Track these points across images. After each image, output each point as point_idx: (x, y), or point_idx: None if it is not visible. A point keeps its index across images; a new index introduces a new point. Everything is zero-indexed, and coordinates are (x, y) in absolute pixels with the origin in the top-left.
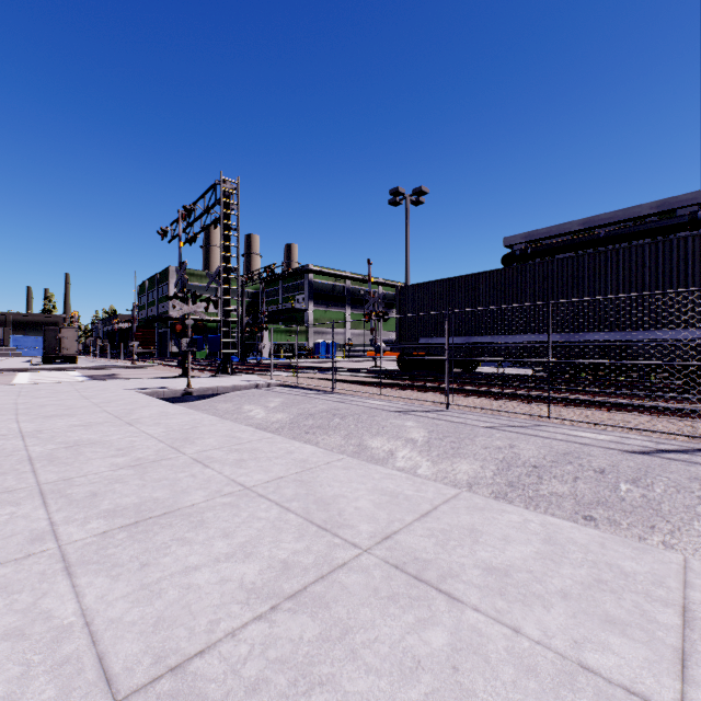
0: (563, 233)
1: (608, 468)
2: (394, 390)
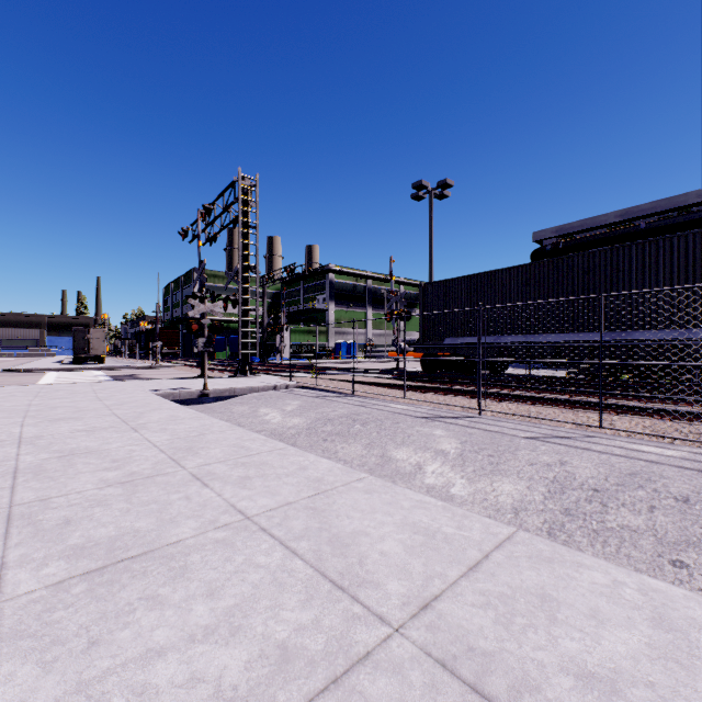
0: (598, 226)
1: (693, 495)
2: (419, 393)
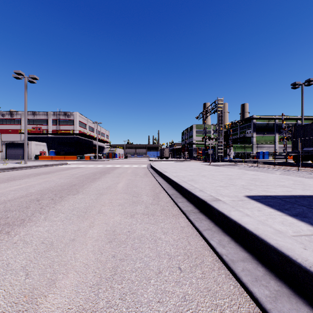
0: None
1: None
2: (281, 166)
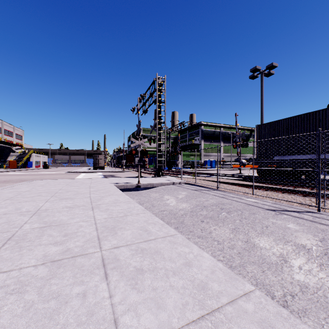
0: None
1: None
2: (262, 191)
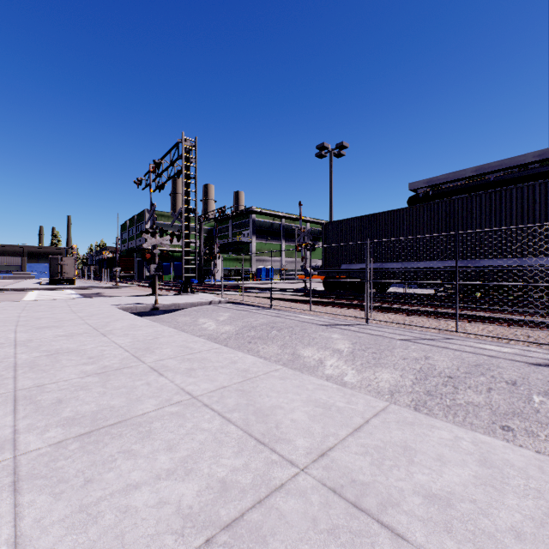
0: (459, 179)
1: (519, 380)
2: (321, 307)
